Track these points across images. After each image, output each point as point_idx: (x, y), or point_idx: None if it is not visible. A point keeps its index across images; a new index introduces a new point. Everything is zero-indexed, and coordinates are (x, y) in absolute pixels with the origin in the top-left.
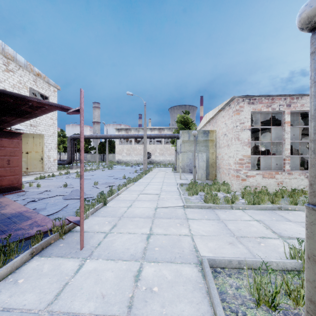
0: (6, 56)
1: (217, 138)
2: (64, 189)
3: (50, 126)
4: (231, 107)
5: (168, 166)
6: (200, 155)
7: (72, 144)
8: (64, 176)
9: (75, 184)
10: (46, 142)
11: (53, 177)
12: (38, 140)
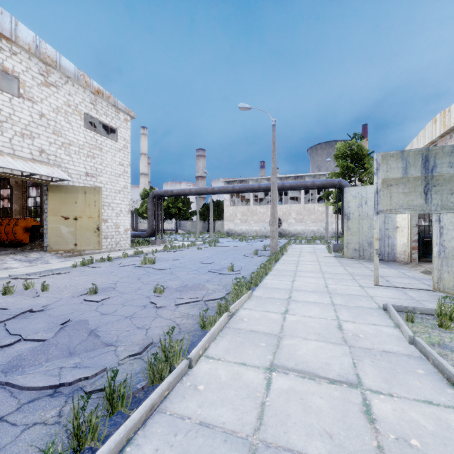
0: (43, 59)
1: None
2: (81, 304)
3: (118, 176)
4: None
5: (314, 241)
6: (453, 220)
7: (155, 205)
8: (129, 258)
9: (122, 285)
10: (113, 202)
11: (107, 263)
12: (93, 198)
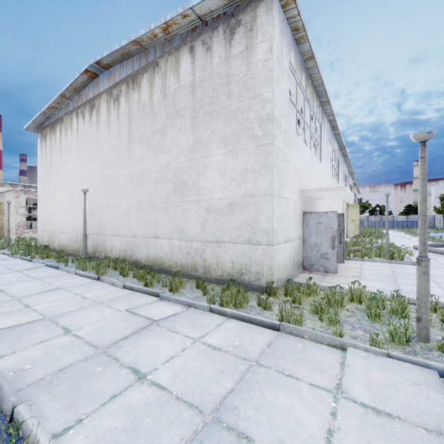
0: None
1: (6, 208)
2: None
3: None
4: (13, 193)
5: None
6: None
7: None
8: None
9: None
10: None
11: None
12: None
